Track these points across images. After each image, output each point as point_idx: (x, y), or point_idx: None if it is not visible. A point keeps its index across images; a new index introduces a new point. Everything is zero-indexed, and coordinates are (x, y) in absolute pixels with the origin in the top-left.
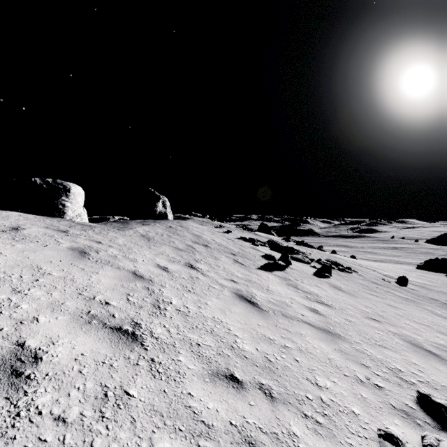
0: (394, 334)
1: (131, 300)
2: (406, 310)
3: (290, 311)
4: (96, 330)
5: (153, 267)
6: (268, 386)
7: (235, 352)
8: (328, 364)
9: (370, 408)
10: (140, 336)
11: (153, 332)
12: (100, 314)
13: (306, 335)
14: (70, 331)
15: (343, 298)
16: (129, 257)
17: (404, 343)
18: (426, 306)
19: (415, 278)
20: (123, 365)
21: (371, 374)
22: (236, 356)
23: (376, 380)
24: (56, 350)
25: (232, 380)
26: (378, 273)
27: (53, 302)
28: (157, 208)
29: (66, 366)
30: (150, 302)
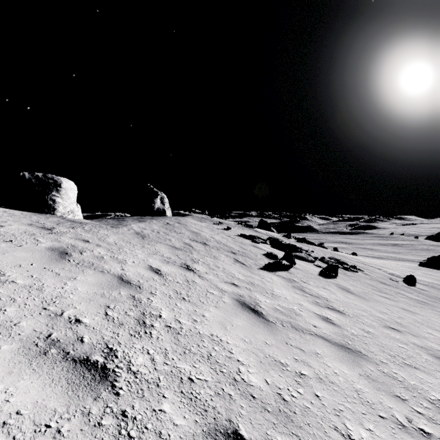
0: (420, 348)
1: (110, 315)
2: (423, 315)
3: (300, 321)
4: (52, 364)
5: (143, 270)
6: None
7: (239, 389)
8: (357, 399)
9: None
10: (113, 372)
11: (131, 362)
12: (64, 338)
13: (323, 355)
14: (11, 370)
15: (355, 302)
16: (118, 258)
17: (434, 360)
18: None
19: (421, 276)
20: (77, 429)
21: (411, 411)
22: (240, 396)
23: (420, 423)
24: None
25: None
26: (383, 271)
27: (3, 322)
28: (155, 204)
29: None
30: (134, 317)
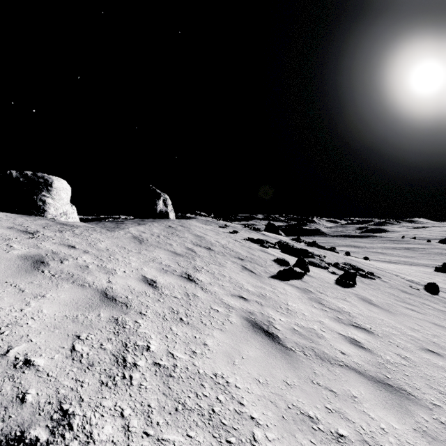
0: None
1: (78, 350)
2: None
3: (324, 346)
4: None
5: (135, 282)
6: None
7: None
8: None
9: None
10: None
11: (92, 437)
12: None
13: (362, 399)
14: None
15: (381, 317)
16: (106, 267)
17: None
18: None
19: (442, 283)
20: None
21: None
22: None
23: None
24: None
25: None
26: (401, 278)
27: None
28: (157, 206)
29: None
30: (111, 351)
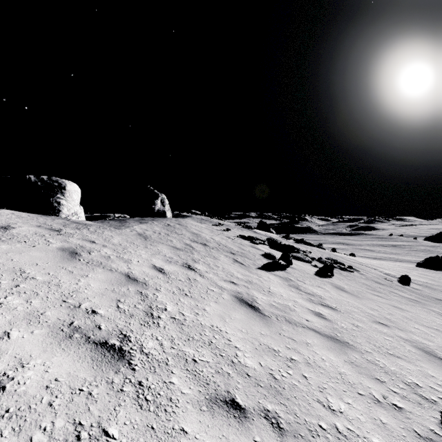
0: (404, 341)
1: (121, 307)
2: (412, 312)
3: (293, 316)
4: (77, 346)
5: (148, 269)
6: (275, 413)
7: (236, 369)
8: (340, 380)
9: (393, 437)
10: (128, 353)
11: (143, 346)
12: (85, 326)
13: (313, 344)
14: (45, 349)
15: (348, 300)
16: (123, 257)
17: (416, 351)
18: (432, 308)
19: (417, 277)
20: (104, 393)
21: (387, 391)
22: (237, 374)
23: (394, 400)
24: (25, 375)
25: (233, 407)
26: (379, 272)
27: (31, 312)
28: (155, 206)
29: (34, 397)
30: (142, 309)
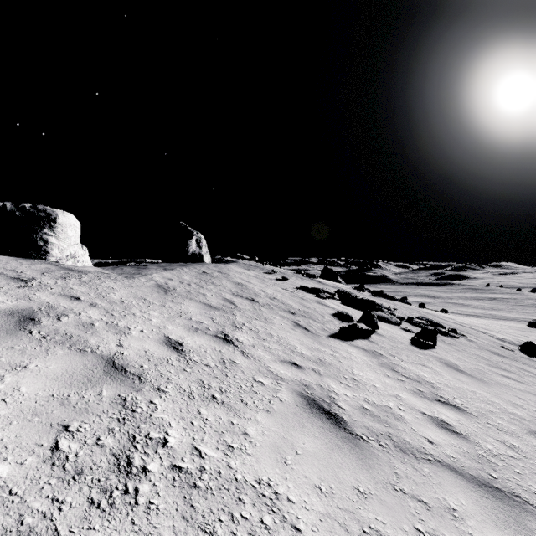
0: None
1: (62, 449)
2: None
3: (405, 432)
4: None
5: (155, 345)
6: None
7: None
8: None
9: None
10: None
11: None
12: None
13: (464, 513)
14: None
15: (472, 388)
16: (118, 325)
17: None
18: None
19: None
20: None
21: None
22: None
23: None
24: None
25: None
26: (490, 336)
27: None
28: (189, 247)
29: None
30: (111, 450)
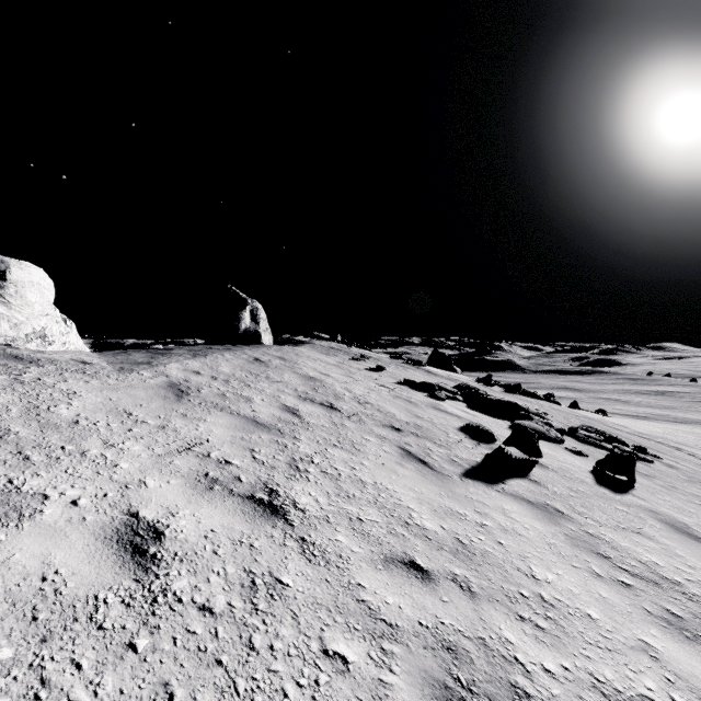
0: None
1: None
2: None
3: None
4: None
5: (86, 547)
6: None
7: None
8: None
9: None
10: None
11: None
12: None
13: None
14: None
15: None
16: (20, 488)
17: None
18: None
19: None
20: None
21: None
22: None
23: None
24: None
25: None
26: (690, 455)
27: None
28: (240, 322)
29: None
30: None
